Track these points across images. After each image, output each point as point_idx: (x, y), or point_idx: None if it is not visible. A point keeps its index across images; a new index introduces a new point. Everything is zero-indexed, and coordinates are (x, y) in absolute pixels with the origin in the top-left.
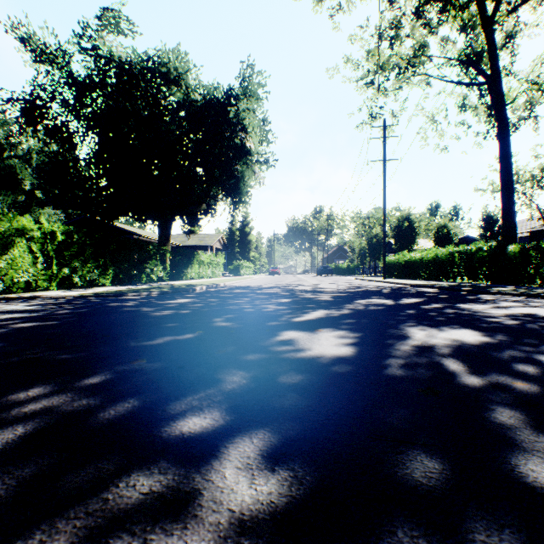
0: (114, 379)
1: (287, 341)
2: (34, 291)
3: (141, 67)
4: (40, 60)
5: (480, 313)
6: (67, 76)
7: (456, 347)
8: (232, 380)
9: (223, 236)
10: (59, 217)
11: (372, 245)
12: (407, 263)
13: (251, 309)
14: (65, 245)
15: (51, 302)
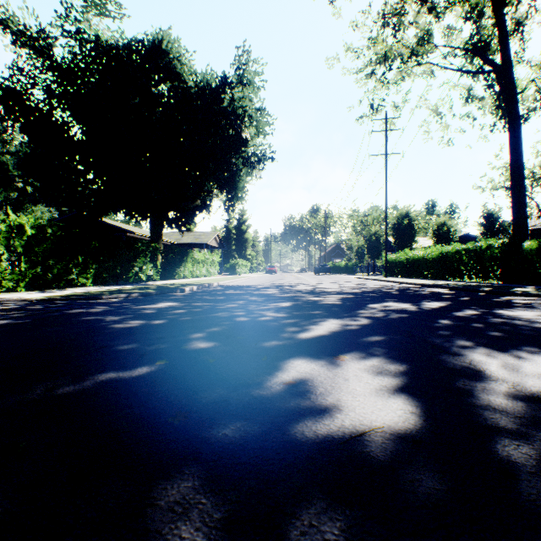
0: None
1: (296, 383)
2: (4, 292)
3: (130, 52)
4: (20, 43)
5: (538, 324)
6: (49, 60)
7: None
8: None
9: (219, 234)
10: (53, 214)
11: (371, 243)
12: (409, 261)
13: (243, 318)
14: (36, 240)
15: (0, 307)
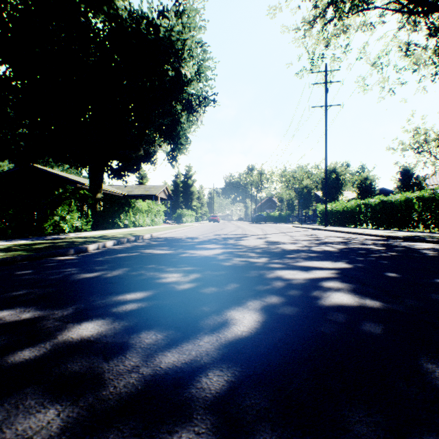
0: None
1: None
2: None
3: None
4: None
5: None
6: None
7: None
8: None
9: (167, 187)
10: None
11: (303, 195)
12: (347, 210)
13: None
14: None
15: None
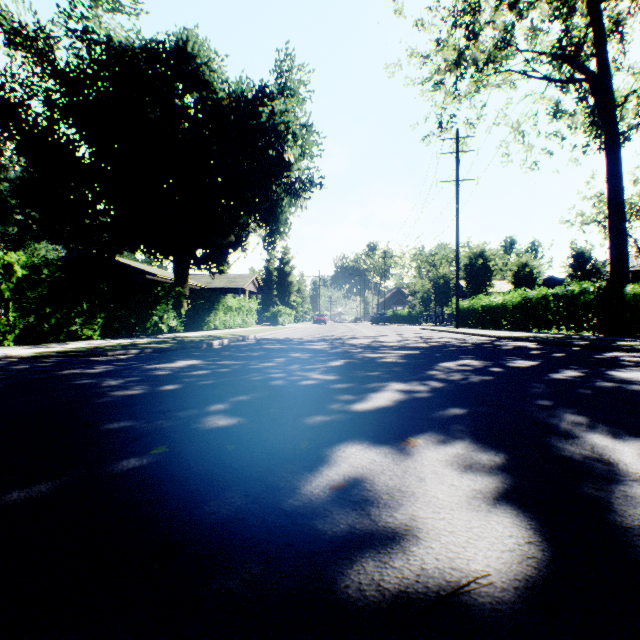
0: None
1: (349, 487)
2: None
3: (148, 56)
4: (14, 44)
5: None
6: (50, 65)
7: None
8: None
9: (257, 277)
10: (60, 253)
11: (439, 287)
12: (485, 309)
13: (281, 382)
14: (28, 283)
15: None
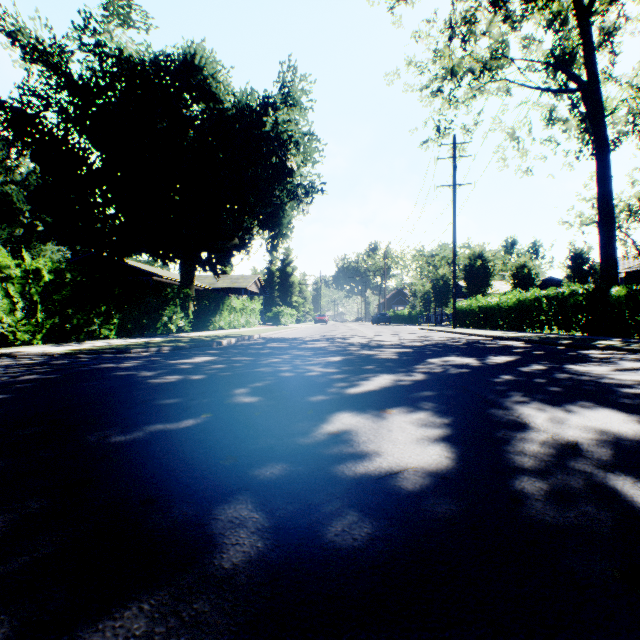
0: (4, 539)
1: (340, 434)
2: (16, 345)
3: (157, 69)
4: (31, 59)
5: (606, 379)
6: (65, 78)
7: (614, 446)
8: (236, 541)
9: (260, 278)
10: (65, 254)
11: (438, 288)
12: (482, 309)
13: (288, 373)
14: (54, 286)
15: (22, 362)
